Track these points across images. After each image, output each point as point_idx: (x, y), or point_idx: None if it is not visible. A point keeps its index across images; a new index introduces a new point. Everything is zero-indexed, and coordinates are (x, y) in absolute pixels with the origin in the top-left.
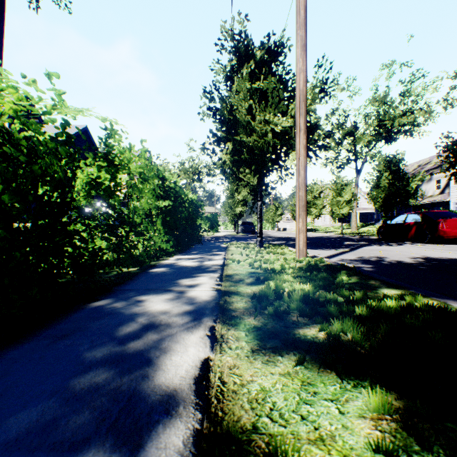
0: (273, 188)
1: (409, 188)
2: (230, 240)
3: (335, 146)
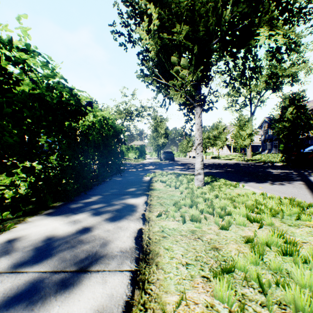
0: (212, 103)
1: (311, 121)
2: (154, 167)
3: (235, 92)
